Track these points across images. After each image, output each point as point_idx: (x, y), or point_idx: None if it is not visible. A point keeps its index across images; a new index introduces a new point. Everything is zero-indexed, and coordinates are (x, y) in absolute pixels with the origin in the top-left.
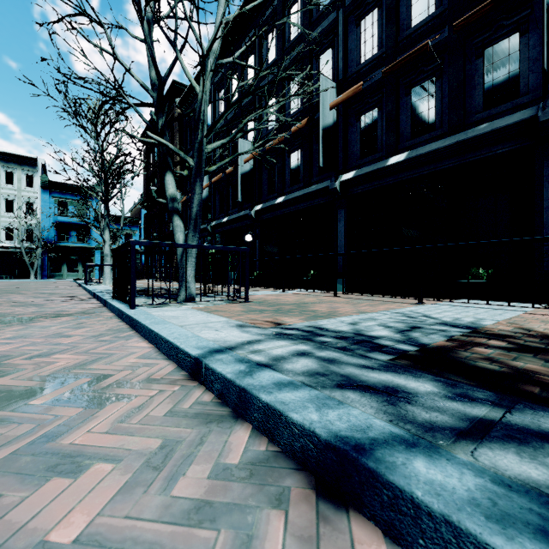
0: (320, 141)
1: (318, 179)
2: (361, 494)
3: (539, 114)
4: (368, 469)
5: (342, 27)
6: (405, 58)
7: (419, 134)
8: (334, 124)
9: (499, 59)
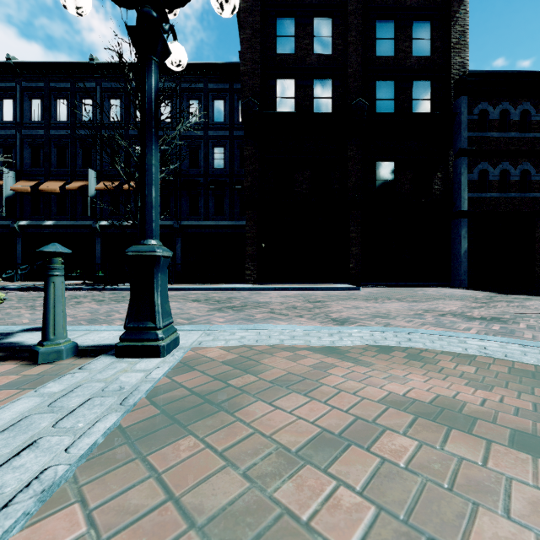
0: (4, 203)
1: (3, 217)
2: (4, 290)
3: (92, 225)
4: (5, 287)
5: (20, 143)
6: (50, 187)
7: (61, 214)
8: (15, 194)
9: (87, 200)
